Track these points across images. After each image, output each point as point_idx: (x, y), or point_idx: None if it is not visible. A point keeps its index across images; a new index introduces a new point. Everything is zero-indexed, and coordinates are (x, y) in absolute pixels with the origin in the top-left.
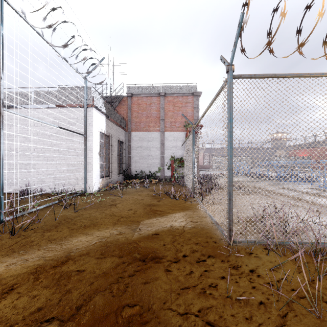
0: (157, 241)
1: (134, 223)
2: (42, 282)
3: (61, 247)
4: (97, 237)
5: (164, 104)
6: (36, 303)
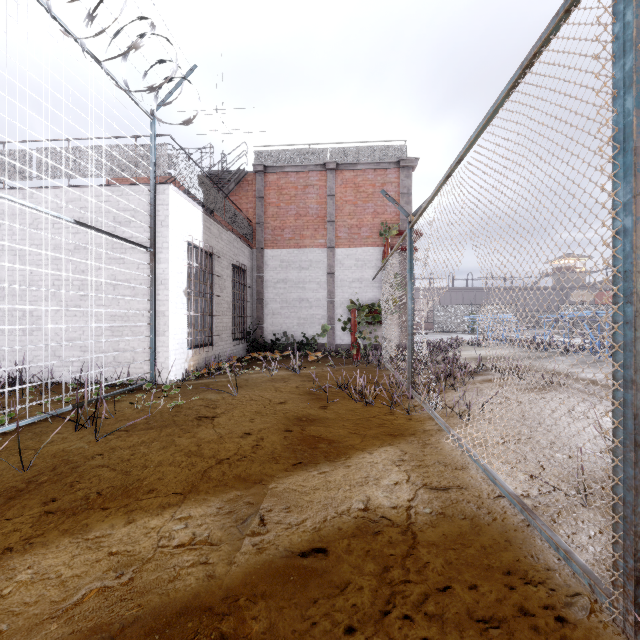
0: (318, 603)
1: (248, 487)
2: None
3: None
4: (106, 562)
5: (334, 188)
6: None
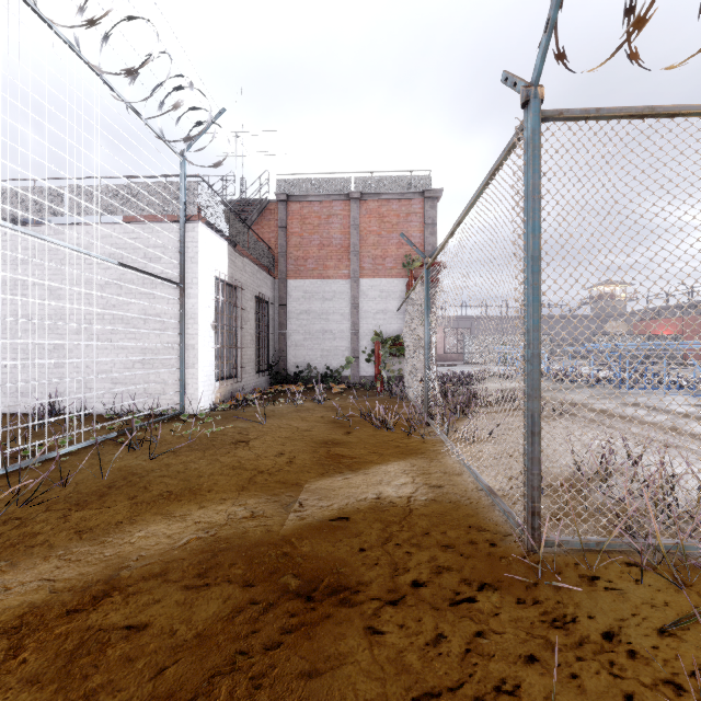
0: (343, 540)
1: (287, 487)
2: (26, 663)
3: (101, 551)
4: (194, 526)
5: (358, 218)
6: None
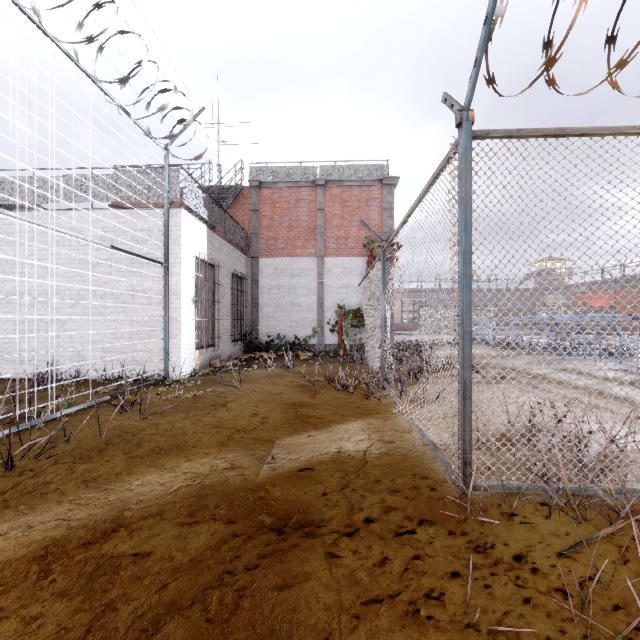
0: (308, 486)
1: (261, 443)
2: (56, 582)
3: (105, 496)
4: (183, 476)
5: (324, 202)
6: (33, 637)
